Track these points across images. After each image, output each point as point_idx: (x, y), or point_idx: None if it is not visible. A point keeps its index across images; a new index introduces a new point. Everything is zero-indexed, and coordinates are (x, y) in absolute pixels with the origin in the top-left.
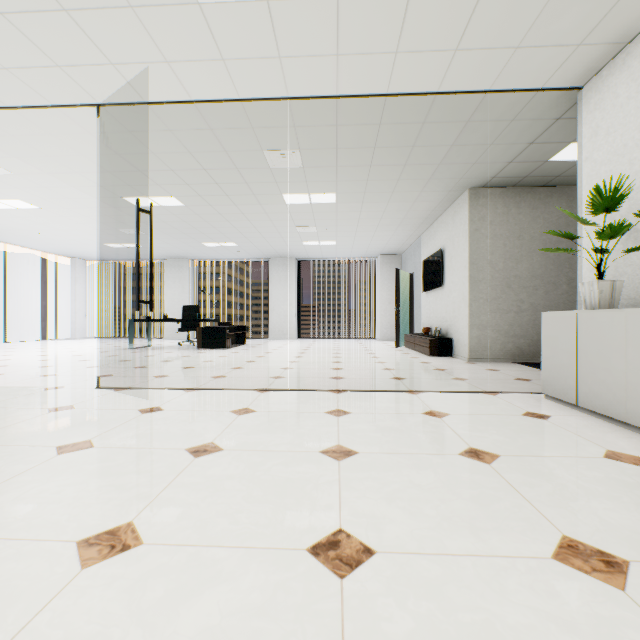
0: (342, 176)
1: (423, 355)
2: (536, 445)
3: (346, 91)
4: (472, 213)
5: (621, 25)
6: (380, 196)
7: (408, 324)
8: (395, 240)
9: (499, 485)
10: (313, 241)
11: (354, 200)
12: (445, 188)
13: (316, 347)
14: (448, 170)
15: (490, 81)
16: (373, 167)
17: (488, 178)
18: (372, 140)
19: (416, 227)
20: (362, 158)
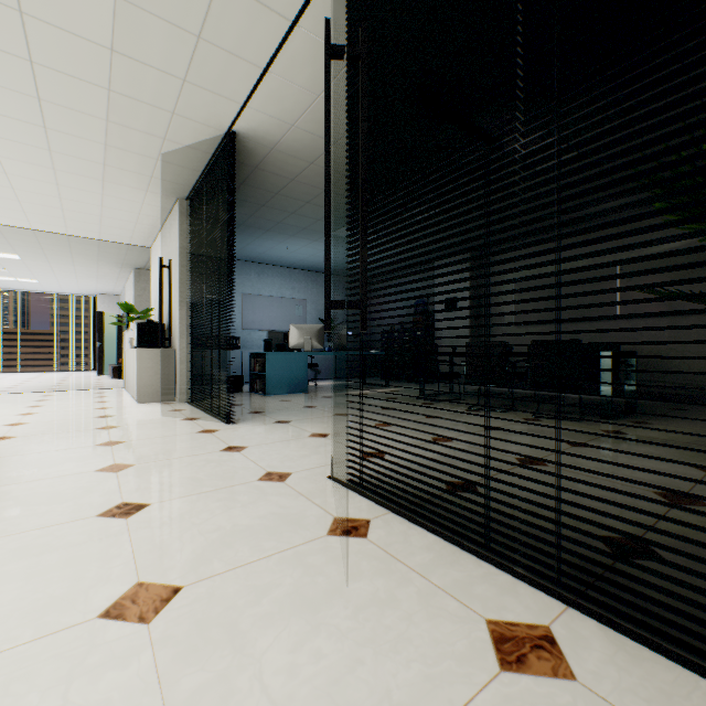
0: (19, 249)
1: (110, 379)
2: (75, 397)
3: (2, 223)
4: (137, 285)
5: (144, 237)
6: (64, 262)
7: (117, 357)
8: (104, 286)
9: (35, 403)
10: (8, 277)
11: (40, 260)
12: (117, 266)
13: (9, 378)
14: (109, 259)
15: (98, 237)
16: (46, 249)
17: (143, 266)
18: (35, 240)
19: (116, 281)
20: (33, 245)
